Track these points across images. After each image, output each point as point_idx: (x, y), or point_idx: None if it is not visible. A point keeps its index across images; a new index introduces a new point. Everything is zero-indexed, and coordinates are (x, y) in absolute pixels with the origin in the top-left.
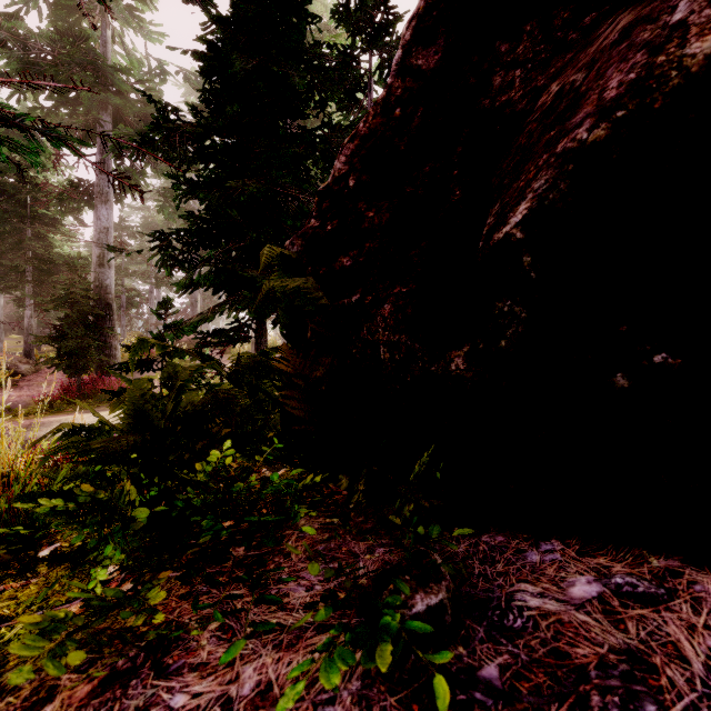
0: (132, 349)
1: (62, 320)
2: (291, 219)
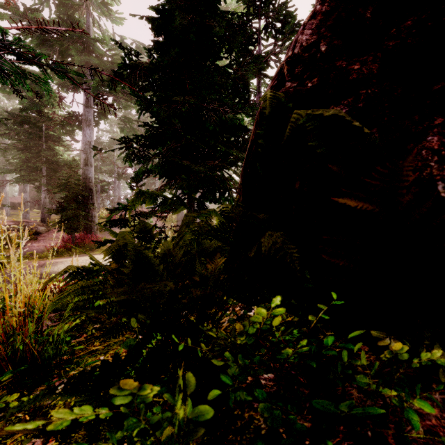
0: (131, 199)
1: (63, 199)
2: (212, 126)
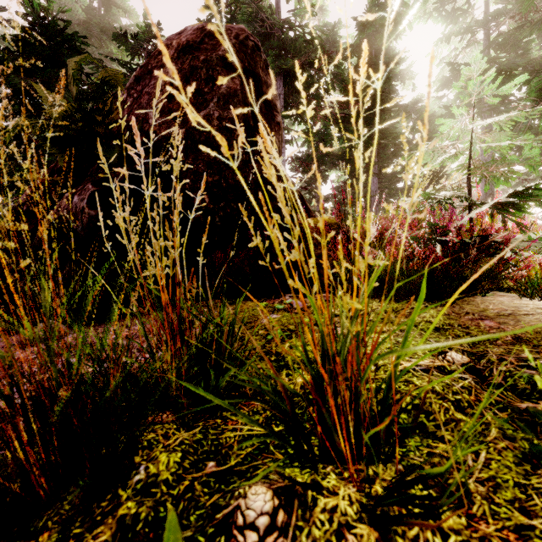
0: None
1: None
2: None
